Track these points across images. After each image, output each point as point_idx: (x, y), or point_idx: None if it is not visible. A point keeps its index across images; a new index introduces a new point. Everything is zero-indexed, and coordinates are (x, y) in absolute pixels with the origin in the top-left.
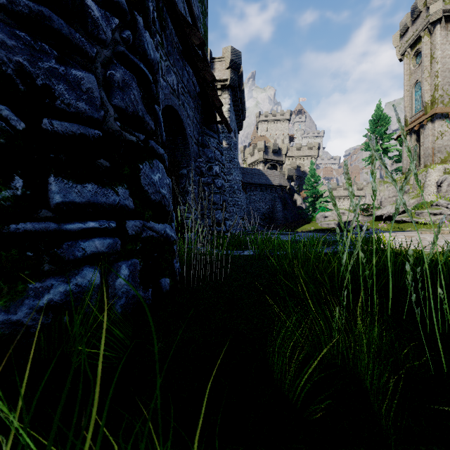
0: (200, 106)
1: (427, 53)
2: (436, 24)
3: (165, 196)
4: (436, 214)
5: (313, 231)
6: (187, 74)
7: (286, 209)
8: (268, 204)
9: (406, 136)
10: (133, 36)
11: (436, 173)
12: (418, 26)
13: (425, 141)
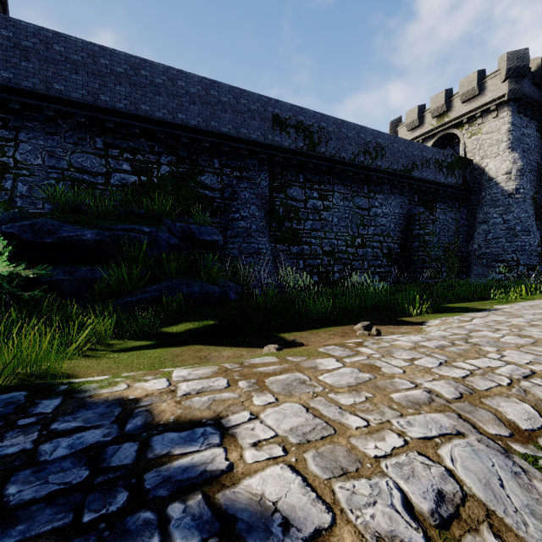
0: None
1: None
2: None
3: None
4: None
5: None
6: None
7: None
8: None
9: None
10: (537, 251)
11: None
12: None
13: None
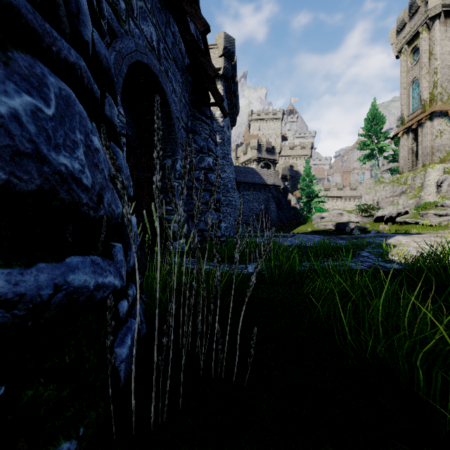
0: (190, 84)
1: (425, 49)
2: (435, 19)
3: (75, 176)
4: (441, 215)
5: (310, 233)
6: (172, 36)
7: (280, 210)
8: (262, 204)
9: (403, 134)
10: None
11: (435, 172)
12: (416, 21)
13: (423, 140)
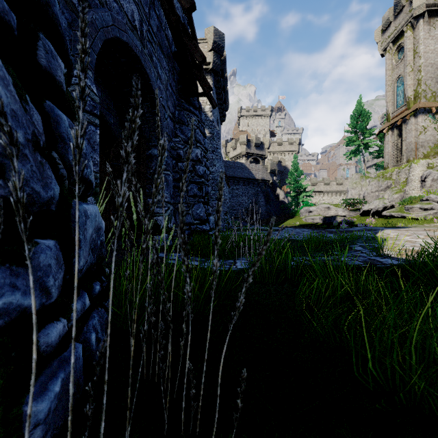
0: (177, 73)
1: (410, 48)
2: (419, 18)
3: None
4: (427, 209)
5: (298, 226)
6: (157, 20)
7: (269, 204)
8: (251, 198)
9: (388, 131)
10: None
11: (419, 168)
12: (400, 20)
13: (407, 136)
